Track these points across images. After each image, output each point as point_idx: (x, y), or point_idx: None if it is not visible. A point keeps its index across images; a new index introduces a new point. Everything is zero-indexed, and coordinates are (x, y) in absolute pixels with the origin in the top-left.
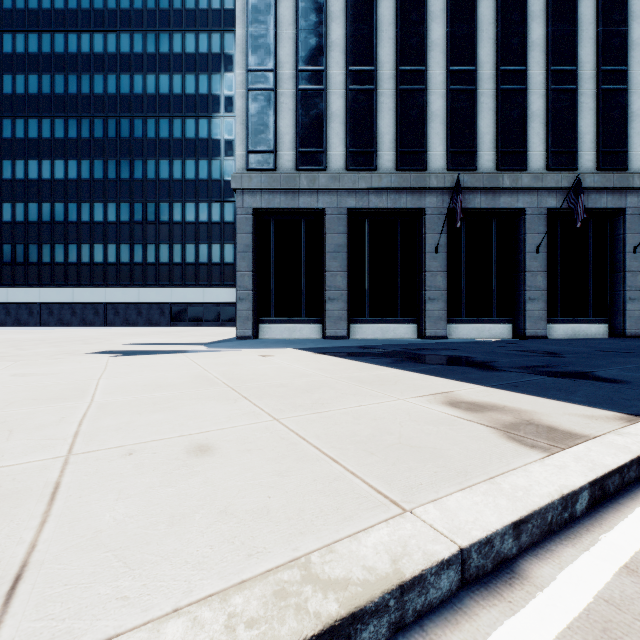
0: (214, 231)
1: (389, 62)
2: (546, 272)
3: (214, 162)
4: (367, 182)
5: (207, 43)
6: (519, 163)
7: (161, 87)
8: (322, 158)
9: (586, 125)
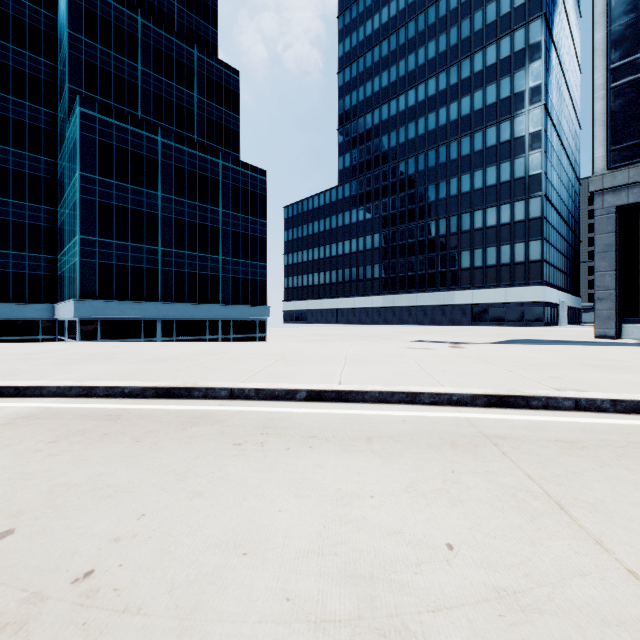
0: (517, 230)
1: None
2: None
3: (517, 161)
4: None
5: (509, 45)
6: None
7: (462, 110)
8: None
9: None
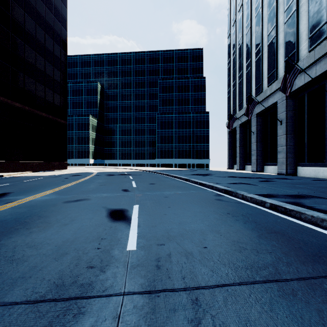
0: None
1: (245, 65)
2: (284, 135)
3: None
4: (240, 114)
5: None
6: (273, 78)
7: None
8: (235, 110)
9: (303, 25)
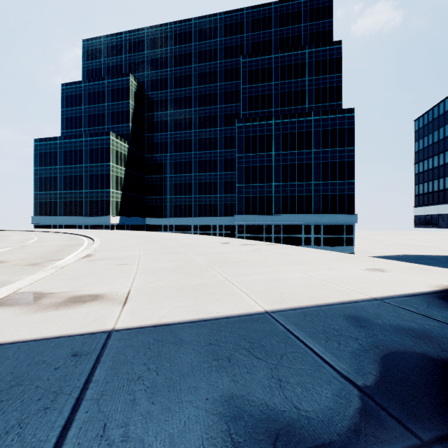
0: None
1: None
2: None
3: None
4: None
5: None
6: None
7: None
8: None
9: None
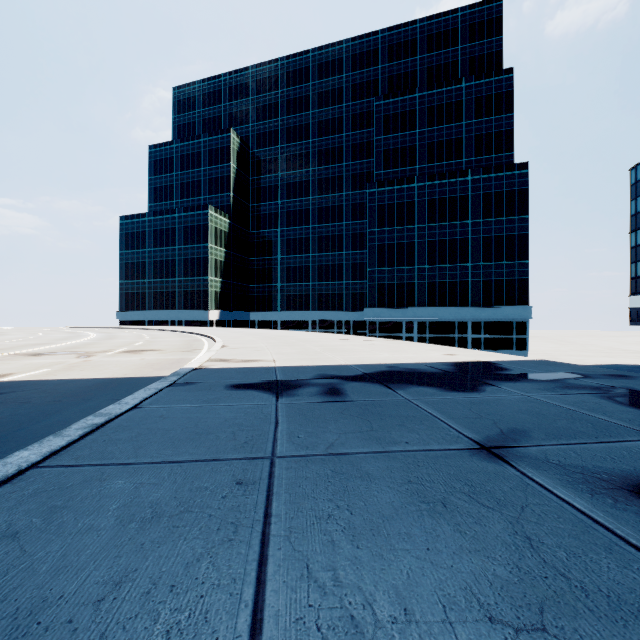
0: None
1: None
2: None
3: None
4: None
5: None
6: None
7: None
8: None
9: None
